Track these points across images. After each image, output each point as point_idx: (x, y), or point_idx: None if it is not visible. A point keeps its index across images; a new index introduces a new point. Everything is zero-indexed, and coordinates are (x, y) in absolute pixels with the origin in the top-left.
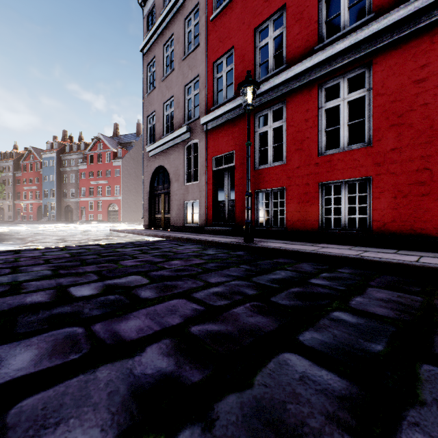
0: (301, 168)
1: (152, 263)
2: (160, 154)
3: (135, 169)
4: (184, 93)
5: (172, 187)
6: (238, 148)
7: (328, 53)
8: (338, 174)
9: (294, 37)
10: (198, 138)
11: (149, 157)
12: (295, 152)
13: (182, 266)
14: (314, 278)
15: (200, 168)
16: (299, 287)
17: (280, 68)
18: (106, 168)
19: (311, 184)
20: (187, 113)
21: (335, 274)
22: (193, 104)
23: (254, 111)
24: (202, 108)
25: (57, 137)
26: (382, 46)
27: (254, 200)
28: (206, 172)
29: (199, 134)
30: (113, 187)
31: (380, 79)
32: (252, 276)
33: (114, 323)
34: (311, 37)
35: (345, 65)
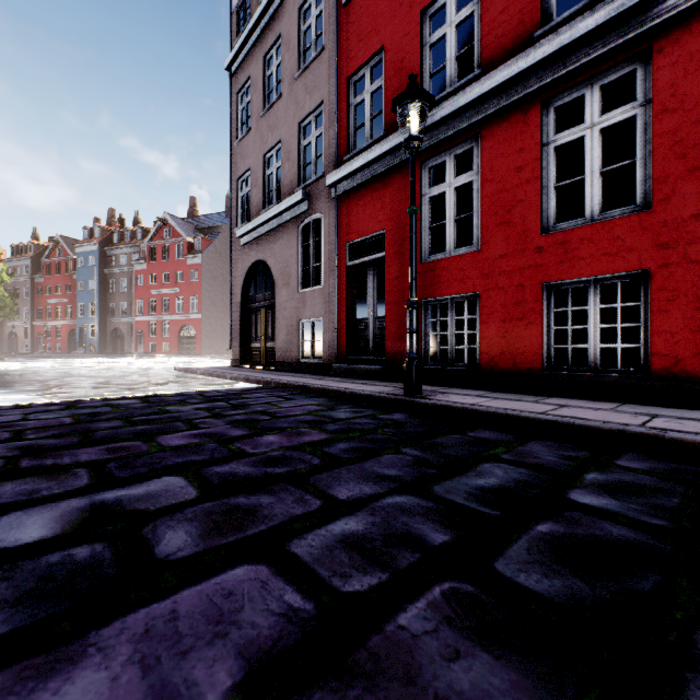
0: (508, 256)
1: (221, 442)
2: (258, 240)
3: (222, 270)
4: (298, 135)
5: (277, 297)
6: (392, 225)
7: (562, 39)
8: (581, 266)
9: (495, 18)
10: (321, 211)
11: (241, 246)
12: (498, 228)
13: (280, 449)
14: (575, 486)
15: (326, 262)
16: (552, 517)
17: (468, 77)
18: (176, 268)
19: (528, 286)
20: (303, 169)
21: (616, 476)
22: (313, 153)
23: (421, 158)
24: (329, 159)
25: (100, 219)
26: (673, 16)
27: (421, 318)
28: (335, 270)
29: (323, 204)
30: (187, 299)
31: (668, 82)
32: (431, 481)
33: (18, 689)
34: (527, 16)
35: (595, 60)
